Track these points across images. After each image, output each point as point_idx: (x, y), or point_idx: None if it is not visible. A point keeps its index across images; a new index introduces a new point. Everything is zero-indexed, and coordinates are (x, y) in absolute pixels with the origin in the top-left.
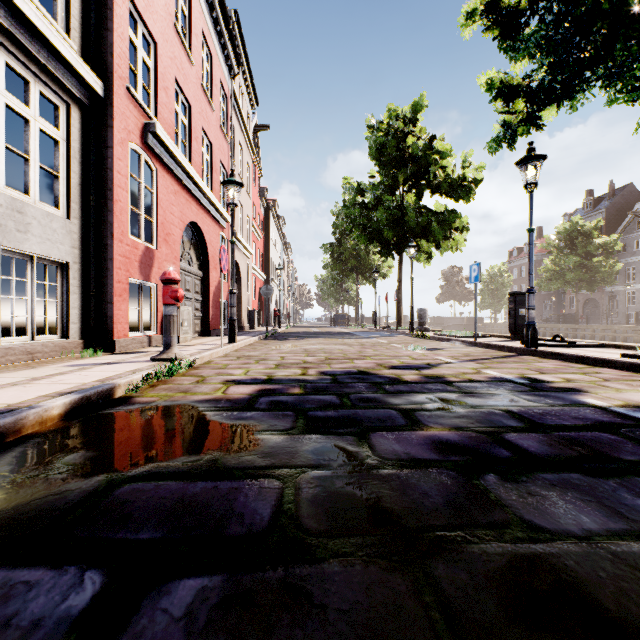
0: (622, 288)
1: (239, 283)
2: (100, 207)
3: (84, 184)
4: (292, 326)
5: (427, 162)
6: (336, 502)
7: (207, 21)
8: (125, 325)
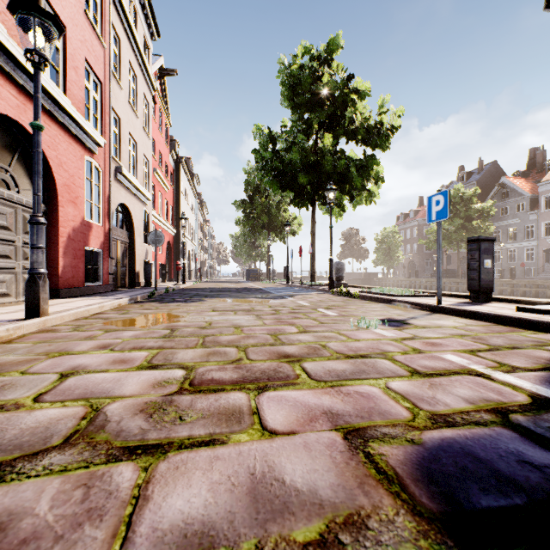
0: None
1: (131, 231)
2: None
3: None
4: (204, 281)
5: (344, 104)
6: None
7: None
8: None
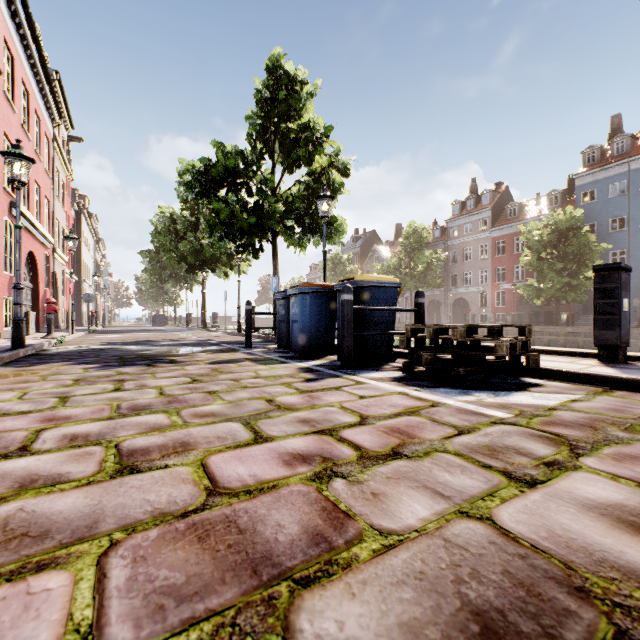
0: None
1: (56, 288)
2: None
3: None
4: (108, 326)
5: None
6: (130, 347)
7: (38, 99)
8: (3, 323)
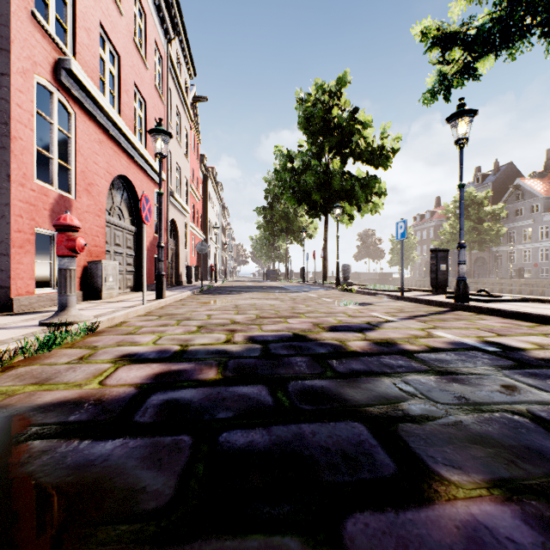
0: (505, 248)
1: (177, 240)
2: None
3: None
4: (229, 280)
5: (350, 132)
6: None
7: None
8: (29, 281)
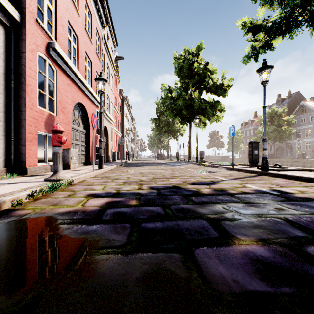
0: (295, 141)
1: (107, 137)
2: (18, 88)
3: (7, 74)
4: (135, 160)
5: (204, 76)
6: None
7: None
8: (34, 159)
